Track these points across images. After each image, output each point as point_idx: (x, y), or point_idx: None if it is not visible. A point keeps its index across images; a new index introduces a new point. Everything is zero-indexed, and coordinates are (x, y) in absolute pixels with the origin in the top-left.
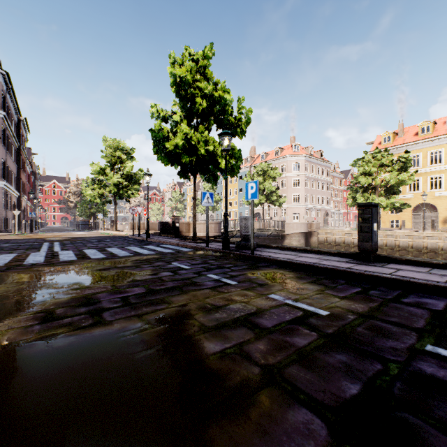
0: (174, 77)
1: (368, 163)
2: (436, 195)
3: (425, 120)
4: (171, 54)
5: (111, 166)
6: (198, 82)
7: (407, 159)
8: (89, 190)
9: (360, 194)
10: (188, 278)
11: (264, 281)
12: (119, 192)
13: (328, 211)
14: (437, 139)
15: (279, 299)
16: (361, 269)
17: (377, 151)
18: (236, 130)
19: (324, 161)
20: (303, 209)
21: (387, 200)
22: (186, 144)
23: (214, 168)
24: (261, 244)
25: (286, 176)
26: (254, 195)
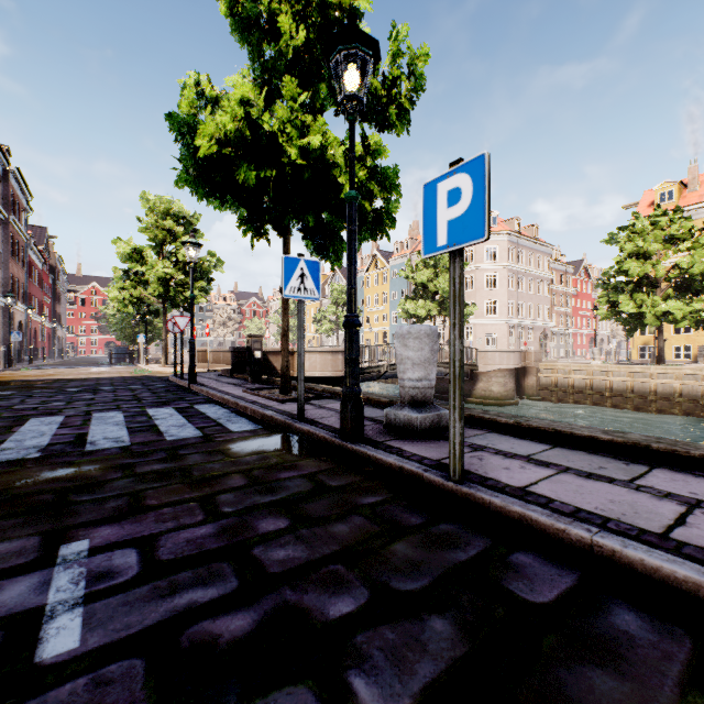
0: None
1: (644, 235)
2: None
3: None
4: None
5: (158, 248)
6: None
7: None
8: (113, 290)
9: (628, 295)
10: None
11: None
12: (169, 294)
13: (547, 331)
14: None
15: None
16: None
17: (659, 211)
18: (386, 109)
19: (540, 244)
20: (504, 326)
21: (684, 306)
22: (246, 132)
23: (335, 221)
24: None
25: (473, 269)
26: (466, 224)
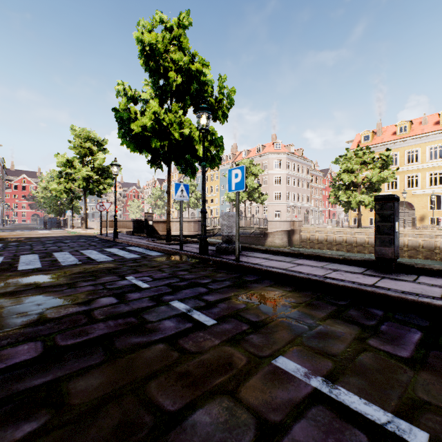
0: (142, 45)
1: (350, 160)
2: (413, 193)
3: (403, 120)
4: (140, 21)
5: (80, 158)
6: (171, 54)
7: (388, 157)
8: (54, 184)
9: (343, 191)
10: (138, 311)
11: (259, 315)
12: (89, 187)
13: (308, 209)
14: (414, 138)
15: (296, 374)
16: (394, 289)
17: (359, 148)
18: (217, 113)
19: (305, 159)
20: (284, 206)
21: (369, 198)
22: (155, 126)
23: (192, 158)
24: (246, 246)
25: (267, 173)
26: (239, 185)
